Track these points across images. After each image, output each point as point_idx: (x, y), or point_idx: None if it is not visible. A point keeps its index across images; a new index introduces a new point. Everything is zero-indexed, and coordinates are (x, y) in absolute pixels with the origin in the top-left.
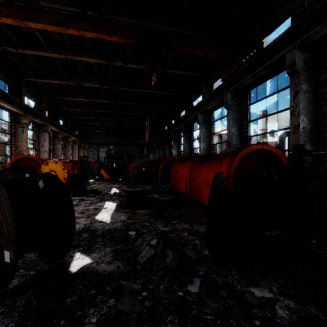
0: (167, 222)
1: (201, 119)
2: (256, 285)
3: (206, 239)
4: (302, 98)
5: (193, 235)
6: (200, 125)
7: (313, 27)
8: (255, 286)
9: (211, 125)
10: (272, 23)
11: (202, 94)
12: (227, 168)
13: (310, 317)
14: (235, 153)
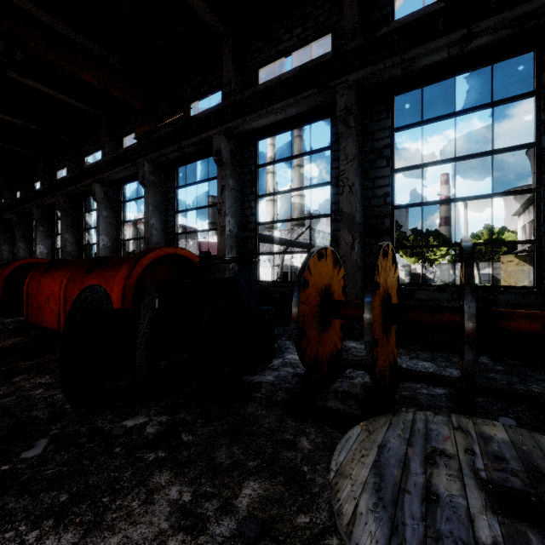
0: (1, 382)
1: (101, 194)
2: (132, 417)
3: (60, 378)
4: (229, 195)
5: (55, 389)
6: (97, 203)
7: (237, 118)
8: (131, 418)
9: (121, 207)
10: (202, 86)
11: (103, 149)
12: (124, 279)
13: (177, 422)
14: (137, 258)
